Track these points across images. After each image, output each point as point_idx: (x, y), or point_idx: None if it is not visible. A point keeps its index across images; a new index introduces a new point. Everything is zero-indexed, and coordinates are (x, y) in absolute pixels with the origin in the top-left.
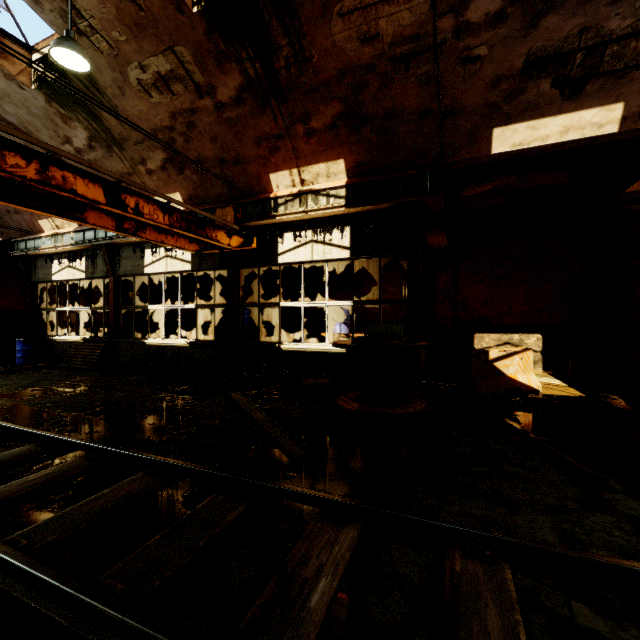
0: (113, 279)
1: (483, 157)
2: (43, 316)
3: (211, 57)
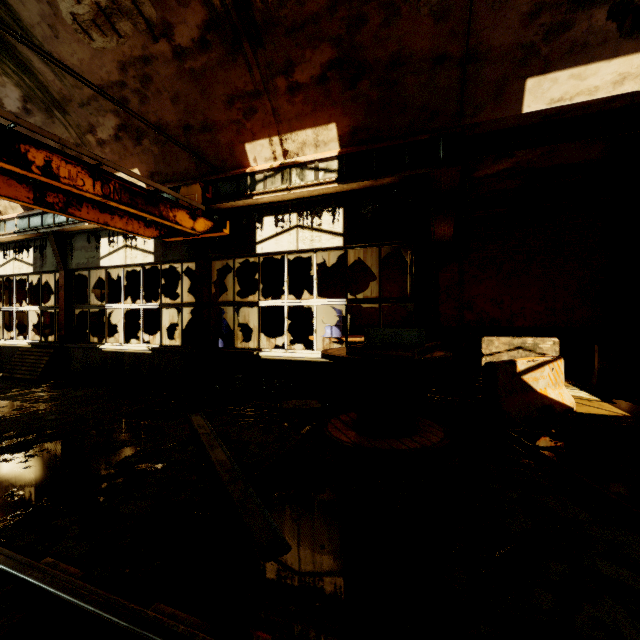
0: (64, 273)
1: (511, 118)
2: None
3: None
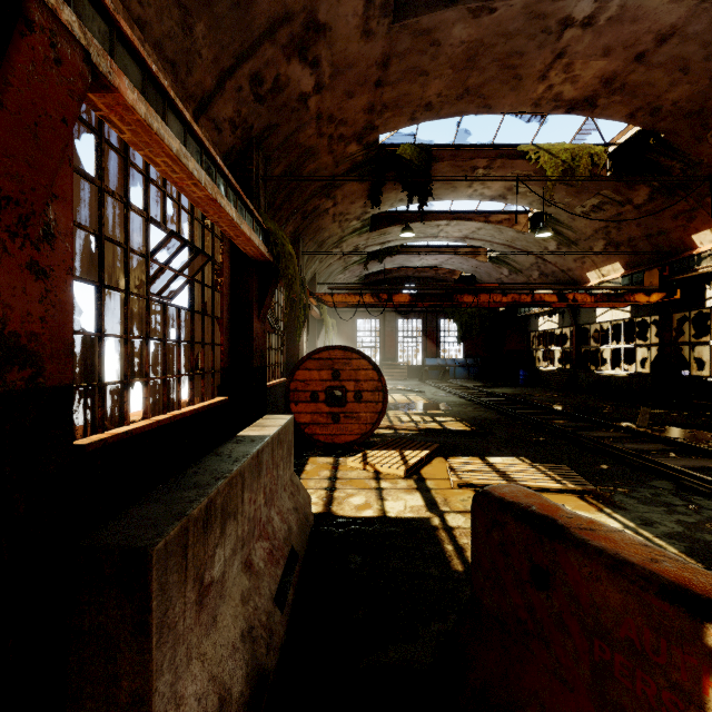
0: (575, 328)
1: None
2: (533, 354)
3: (623, 188)
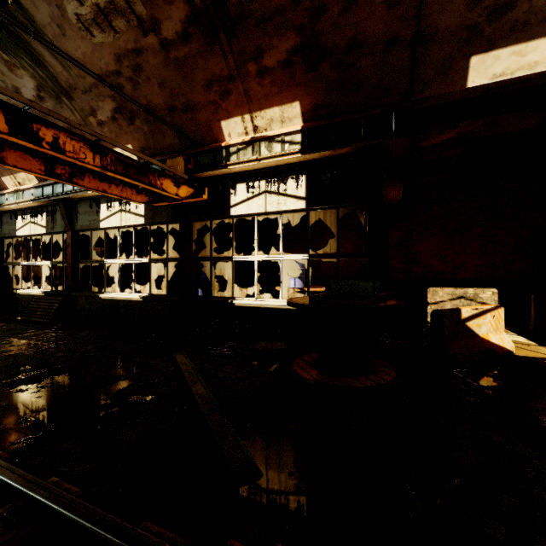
0: (71, 234)
1: (456, 93)
2: (10, 270)
3: None
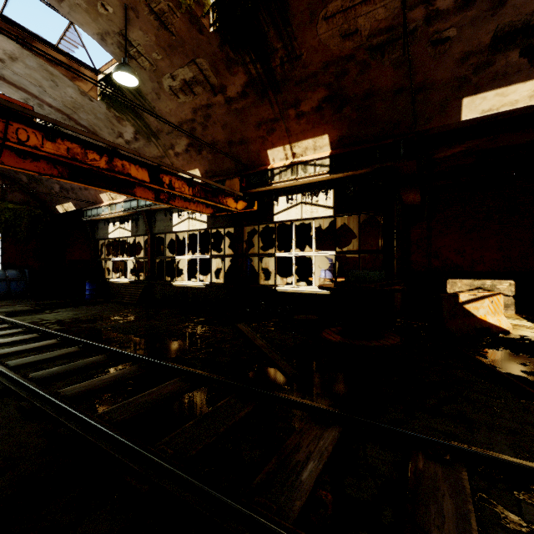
0: (150, 236)
1: (453, 124)
2: (102, 264)
3: (223, 64)
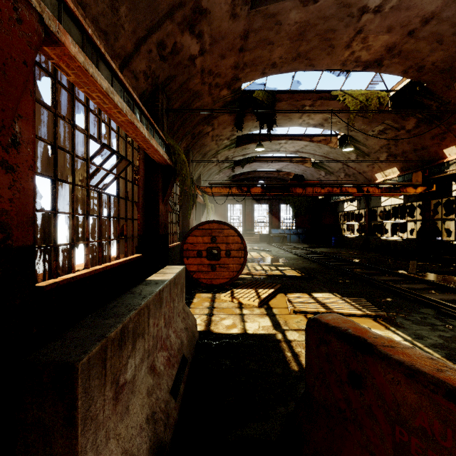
0: (367, 209)
1: None
2: (341, 226)
3: (399, 119)
